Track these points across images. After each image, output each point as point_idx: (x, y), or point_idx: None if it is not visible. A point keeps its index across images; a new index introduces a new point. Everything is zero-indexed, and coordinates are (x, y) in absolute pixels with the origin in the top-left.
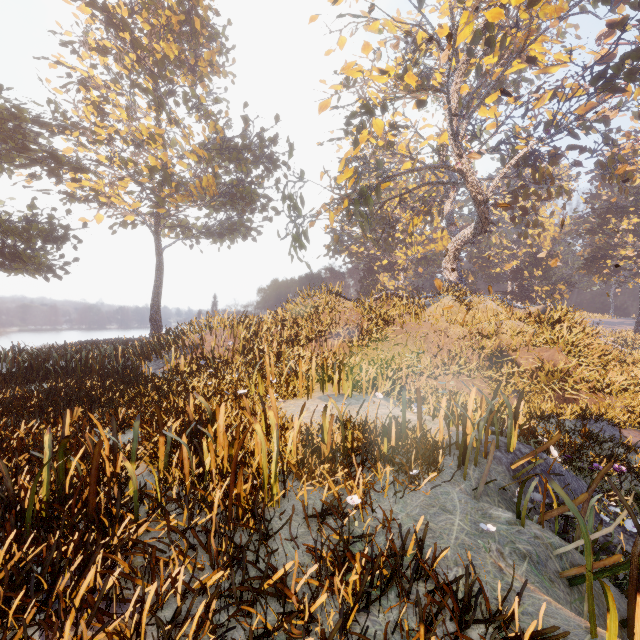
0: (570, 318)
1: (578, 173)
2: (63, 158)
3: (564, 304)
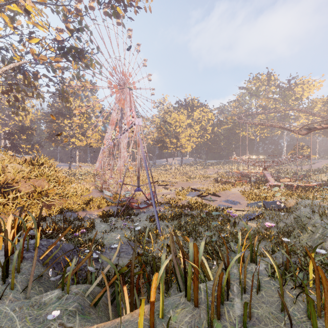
0: (48, 163)
1: (48, 90)
2: None
3: (45, 155)
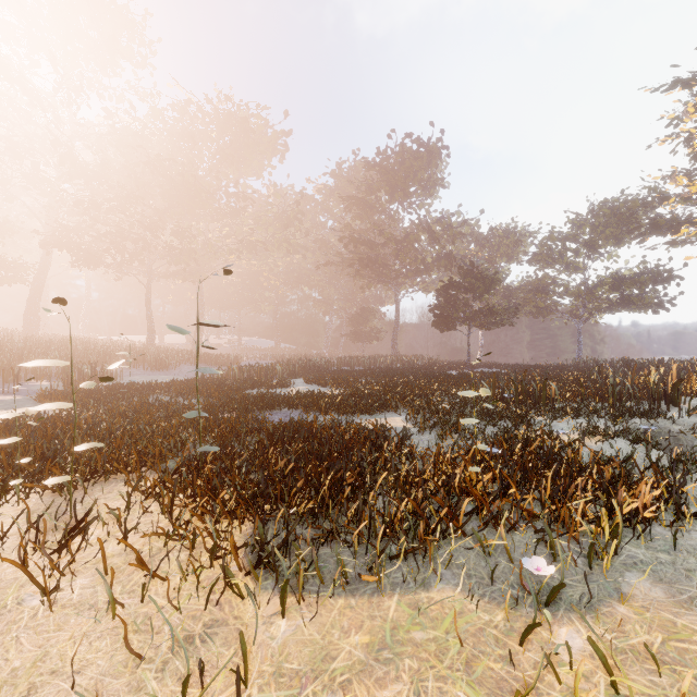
0: None
1: None
2: (662, 222)
3: None
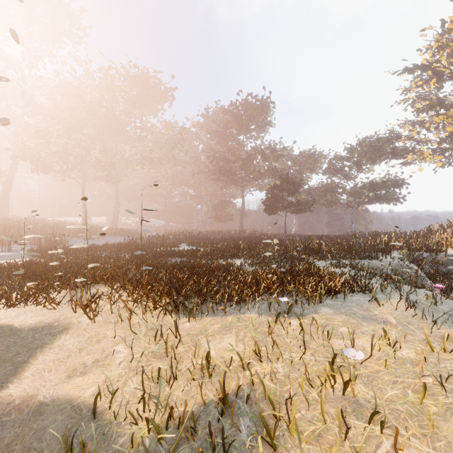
0: None
1: None
2: (397, 151)
3: None
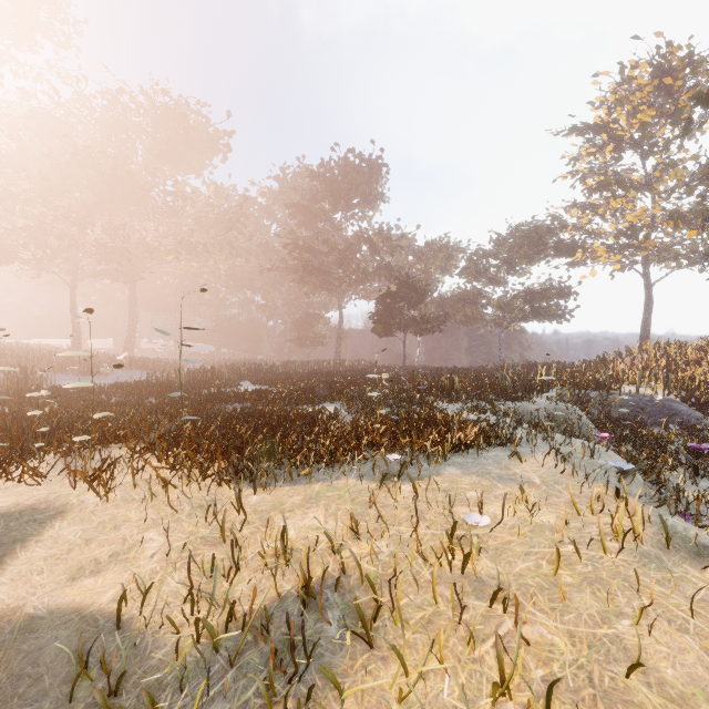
0: None
1: None
2: (562, 246)
3: None
